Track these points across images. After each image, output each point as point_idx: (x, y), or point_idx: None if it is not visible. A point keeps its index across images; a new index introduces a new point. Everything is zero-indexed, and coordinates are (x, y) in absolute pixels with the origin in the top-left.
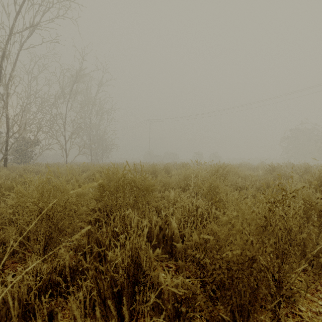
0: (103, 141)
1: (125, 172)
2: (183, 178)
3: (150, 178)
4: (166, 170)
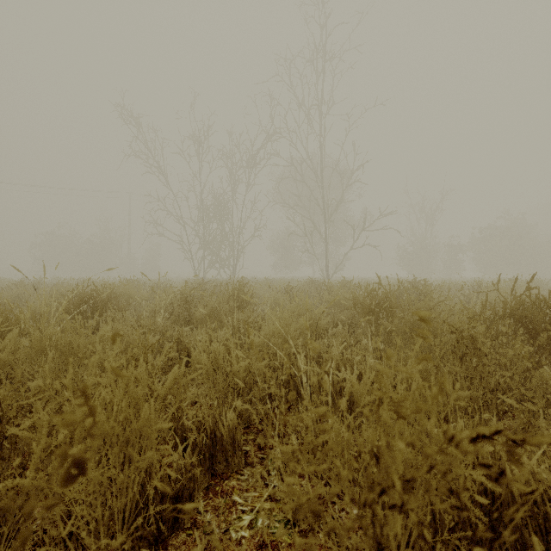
0: None
1: None
2: None
3: None
4: None
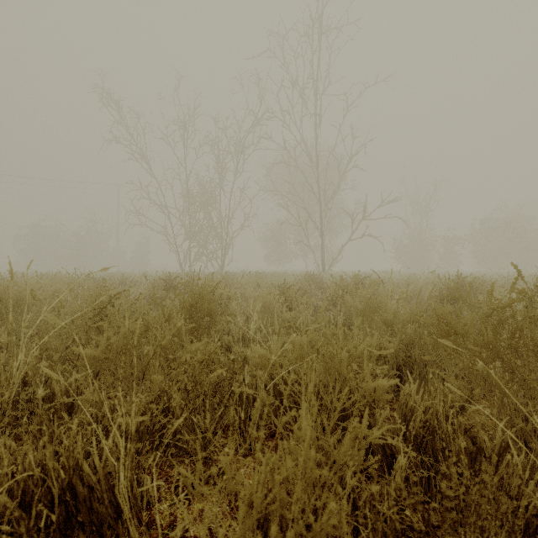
0: None
1: None
2: None
3: None
4: None
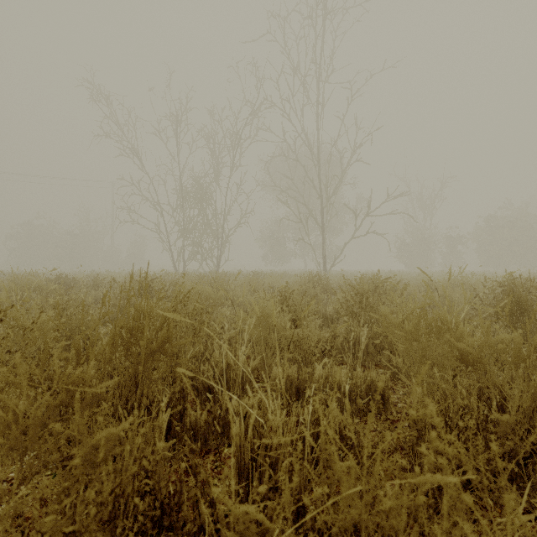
0: None
1: None
2: None
3: None
4: None
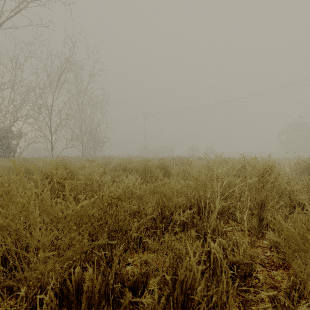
0: (96, 134)
1: (111, 169)
2: (196, 185)
3: (137, 184)
4: (163, 167)
